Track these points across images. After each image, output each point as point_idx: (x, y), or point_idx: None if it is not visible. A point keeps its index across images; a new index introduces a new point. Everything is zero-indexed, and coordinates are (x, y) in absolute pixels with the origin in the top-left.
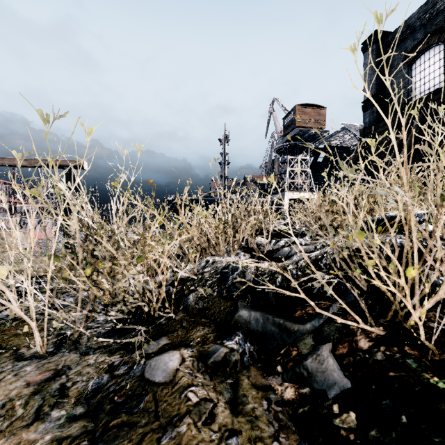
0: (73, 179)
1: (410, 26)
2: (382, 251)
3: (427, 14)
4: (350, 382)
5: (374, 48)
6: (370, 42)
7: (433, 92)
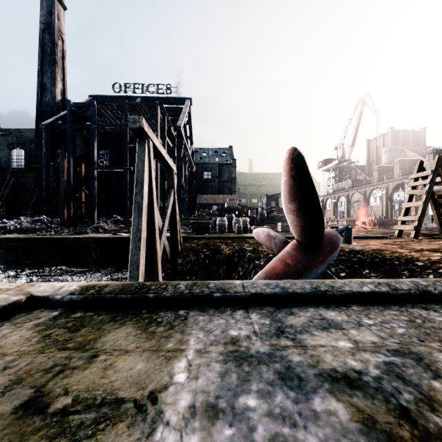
0: None
1: (11, 133)
2: (3, 226)
3: (18, 134)
4: (2, 233)
5: None
6: None
7: (20, 169)
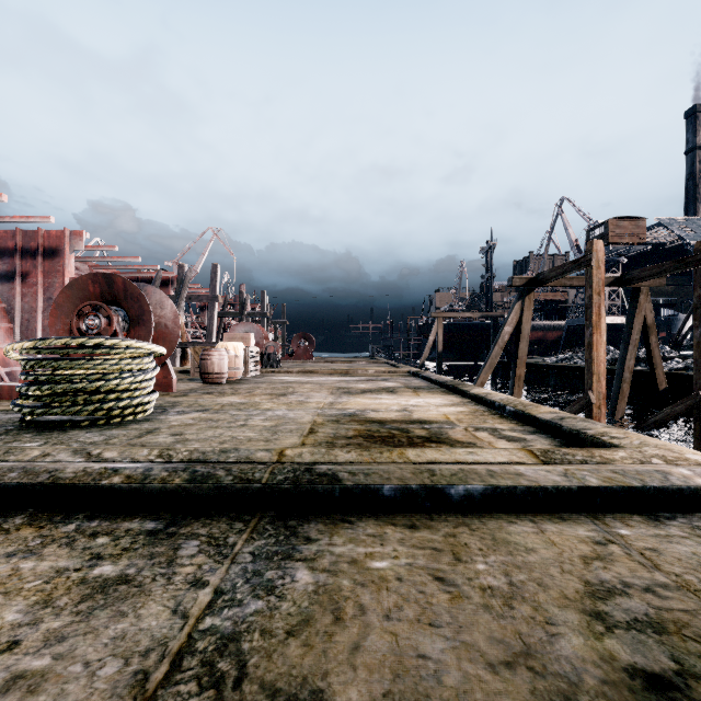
0: (497, 325)
1: None
2: None
3: None
4: None
5: None
6: None
7: None
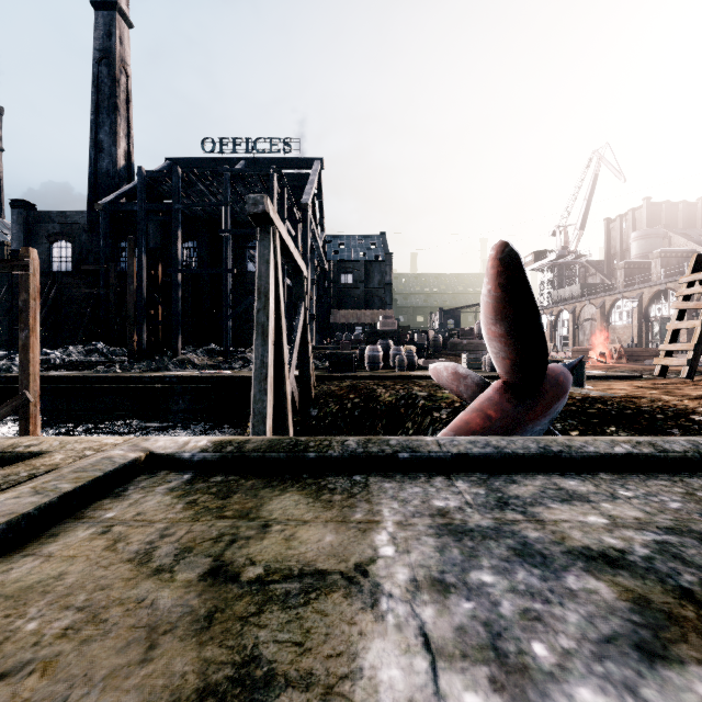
0: None
1: (52, 218)
2: (46, 359)
3: (63, 220)
4: (44, 369)
5: (23, 212)
6: (19, 205)
7: (66, 272)
